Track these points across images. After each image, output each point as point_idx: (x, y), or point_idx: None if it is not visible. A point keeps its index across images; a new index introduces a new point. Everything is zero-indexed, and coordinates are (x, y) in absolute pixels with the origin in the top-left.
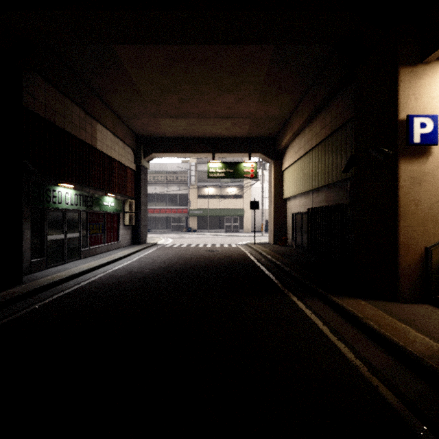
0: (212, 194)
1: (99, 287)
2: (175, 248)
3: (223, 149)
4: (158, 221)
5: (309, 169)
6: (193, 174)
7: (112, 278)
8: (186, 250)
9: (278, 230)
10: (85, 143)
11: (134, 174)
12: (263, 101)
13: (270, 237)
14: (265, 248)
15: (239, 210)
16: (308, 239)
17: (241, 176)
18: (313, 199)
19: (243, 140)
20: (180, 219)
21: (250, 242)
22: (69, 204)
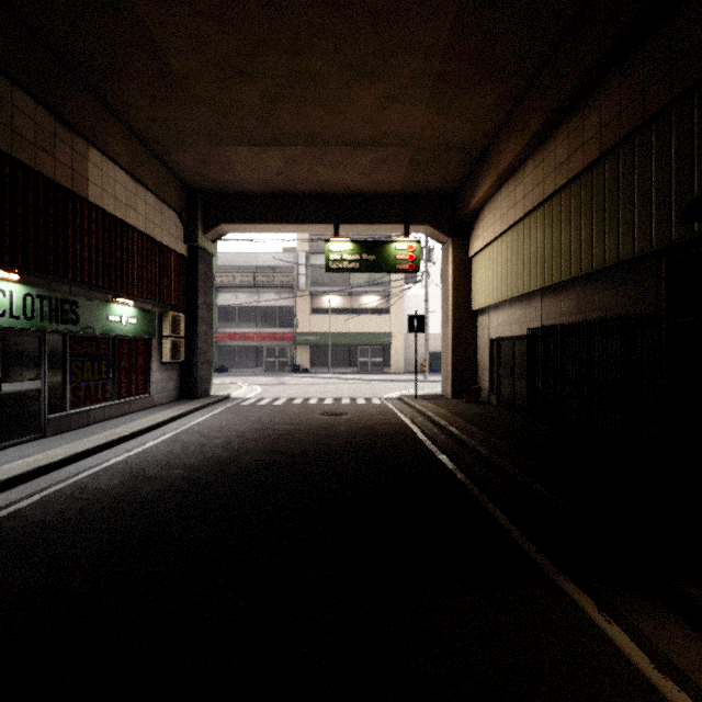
0: (337, 307)
1: (10, 541)
2: (263, 407)
3: (355, 216)
4: (242, 353)
5: (536, 246)
6: (303, 272)
7: (74, 501)
8: (283, 411)
9: (460, 372)
10: (55, 183)
11: (183, 264)
12: (439, 103)
13: (445, 385)
14: (438, 408)
15: (384, 335)
16: (531, 390)
17: (389, 268)
18: (544, 308)
19: (393, 199)
20: (281, 350)
21: (407, 394)
22: (8, 317)
